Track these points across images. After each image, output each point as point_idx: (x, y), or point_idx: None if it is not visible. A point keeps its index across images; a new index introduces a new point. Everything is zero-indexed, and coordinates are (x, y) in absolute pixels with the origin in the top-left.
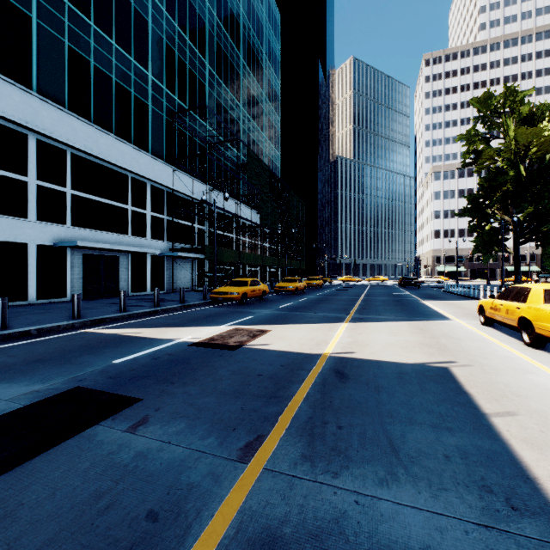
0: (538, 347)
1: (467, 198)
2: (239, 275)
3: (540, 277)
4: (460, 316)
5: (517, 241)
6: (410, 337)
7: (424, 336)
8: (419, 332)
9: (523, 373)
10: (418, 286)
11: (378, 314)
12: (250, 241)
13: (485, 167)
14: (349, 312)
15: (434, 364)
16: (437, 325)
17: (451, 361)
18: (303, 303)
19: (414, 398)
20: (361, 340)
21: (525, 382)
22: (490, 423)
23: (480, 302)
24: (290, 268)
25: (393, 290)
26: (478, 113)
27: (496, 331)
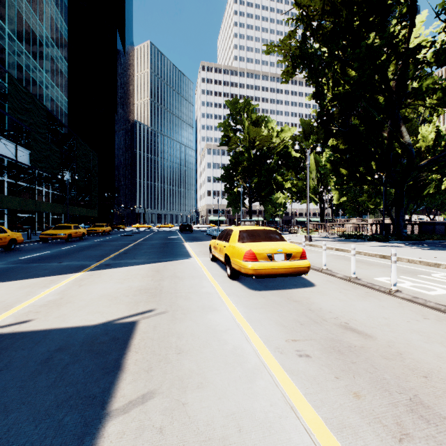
0: (235, 278)
1: (224, 169)
2: (3, 222)
3: (241, 221)
4: (201, 254)
5: (251, 201)
6: (137, 282)
7: (152, 279)
8: (153, 274)
9: (208, 312)
10: (192, 231)
11: (132, 258)
12: (22, 185)
13: (234, 148)
14: (104, 258)
15: (125, 320)
16: (176, 264)
17: (150, 310)
18: (62, 251)
19: (14, 413)
20: (70, 296)
21: (201, 326)
22: (95, 441)
23: (210, 243)
24: (82, 216)
25: (171, 235)
26: (230, 110)
27: (217, 265)
